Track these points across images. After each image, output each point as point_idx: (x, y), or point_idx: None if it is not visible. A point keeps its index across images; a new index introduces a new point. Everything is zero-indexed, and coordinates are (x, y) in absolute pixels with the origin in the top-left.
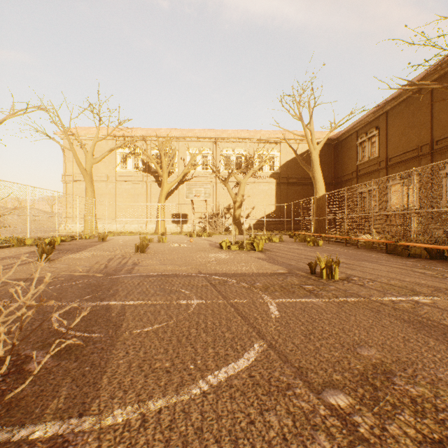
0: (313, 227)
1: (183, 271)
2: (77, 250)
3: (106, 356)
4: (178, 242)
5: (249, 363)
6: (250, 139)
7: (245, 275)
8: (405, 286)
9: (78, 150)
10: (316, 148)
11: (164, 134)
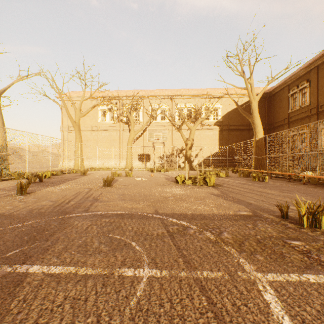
0: (253, 164)
1: (139, 210)
2: (58, 183)
3: None
4: (141, 176)
5: None
6: (198, 95)
7: (205, 218)
8: None
9: (71, 108)
10: (255, 99)
11: (133, 94)
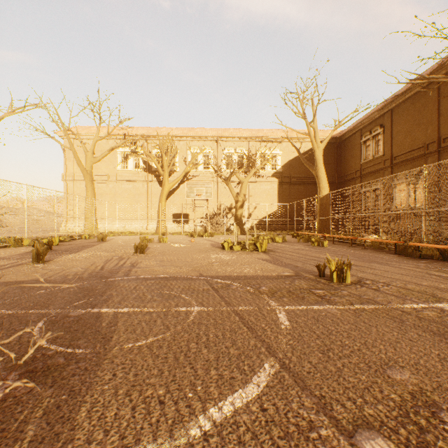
0: (317, 227)
1: (183, 274)
2: (74, 251)
3: (89, 380)
4: (178, 242)
5: (260, 390)
6: (252, 138)
7: (249, 278)
8: (424, 291)
9: (79, 149)
10: (319, 147)
11: (165, 133)
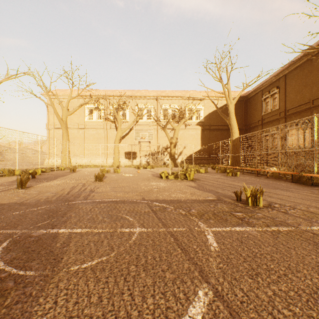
0: (230, 161)
1: (130, 198)
2: (51, 179)
3: (30, 309)
4: (128, 173)
5: None
6: (182, 97)
7: (181, 202)
8: None
9: (58, 106)
10: (232, 102)
11: (119, 93)
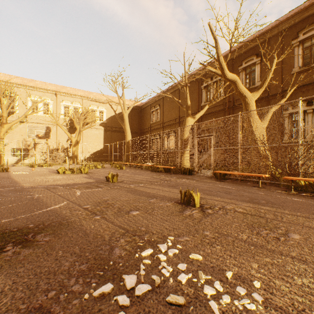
0: (125, 158)
1: (28, 186)
2: None
3: None
4: (20, 171)
5: (60, 205)
6: (85, 97)
7: (70, 184)
8: (141, 182)
9: None
10: (126, 112)
11: (3, 78)
